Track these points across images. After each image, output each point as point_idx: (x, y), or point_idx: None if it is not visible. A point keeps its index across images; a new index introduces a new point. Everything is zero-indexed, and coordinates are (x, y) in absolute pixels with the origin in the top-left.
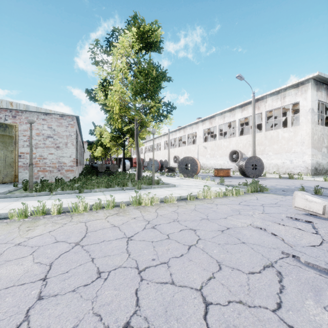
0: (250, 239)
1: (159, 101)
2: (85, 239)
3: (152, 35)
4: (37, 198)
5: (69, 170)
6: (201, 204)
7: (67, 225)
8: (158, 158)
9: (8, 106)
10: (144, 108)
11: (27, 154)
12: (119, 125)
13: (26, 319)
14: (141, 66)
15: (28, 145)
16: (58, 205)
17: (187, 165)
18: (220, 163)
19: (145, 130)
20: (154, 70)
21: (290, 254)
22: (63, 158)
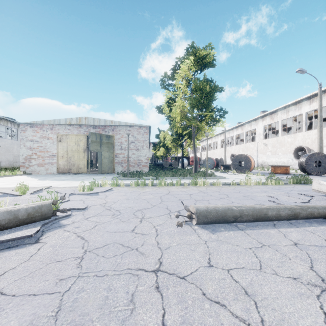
0: (258, 199)
1: (212, 110)
2: (170, 193)
3: (206, 57)
4: (134, 180)
5: (144, 165)
6: (240, 187)
7: (159, 189)
8: (215, 156)
9: (110, 123)
10: (199, 116)
11: (120, 154)
12: (180, 130)
13: (161, 203)
14: (197, 87)
15: (120, 148)
16: (151, 181)
17: (241, 162)
18: (282, 161)
19: (201, 133)
20: (208, 85)
21: (272, 201)
22: (140, 156)
